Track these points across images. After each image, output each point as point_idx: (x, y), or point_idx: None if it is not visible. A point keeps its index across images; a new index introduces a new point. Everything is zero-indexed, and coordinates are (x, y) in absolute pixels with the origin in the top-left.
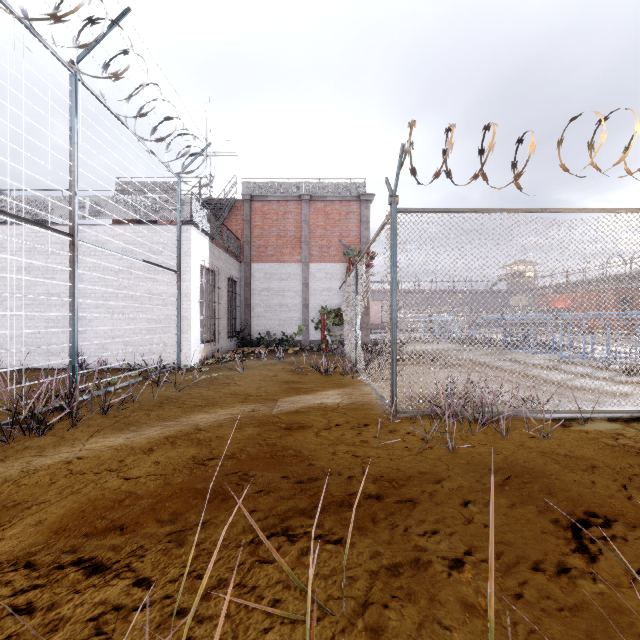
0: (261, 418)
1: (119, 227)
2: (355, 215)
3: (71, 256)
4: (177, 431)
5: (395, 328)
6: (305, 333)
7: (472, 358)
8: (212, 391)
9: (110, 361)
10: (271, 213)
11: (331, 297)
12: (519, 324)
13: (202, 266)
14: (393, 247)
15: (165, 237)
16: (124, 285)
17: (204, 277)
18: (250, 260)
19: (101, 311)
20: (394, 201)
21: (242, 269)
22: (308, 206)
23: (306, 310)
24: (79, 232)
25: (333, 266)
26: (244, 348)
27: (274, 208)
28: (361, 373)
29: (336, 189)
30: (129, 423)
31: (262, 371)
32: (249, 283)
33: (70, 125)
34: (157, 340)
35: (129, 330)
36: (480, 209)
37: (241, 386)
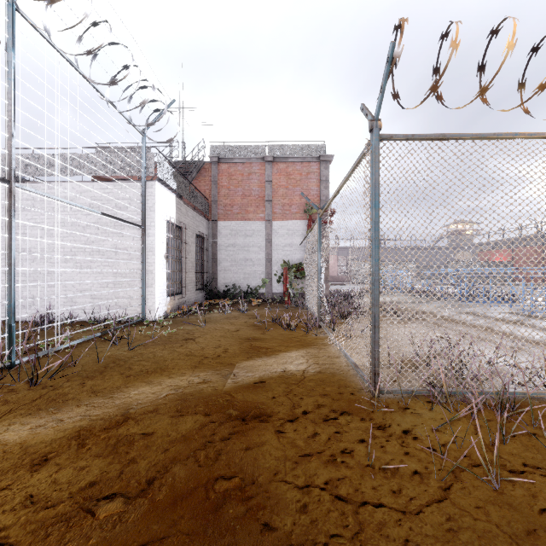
0: (210, 397)
1: (87, 183)
2: (315, 175)
3: (7, 204)
4: (99, 418)
5: (377, 286)
6: (268, 286)
7: (432, 311)
8: (167, 350)
9: (78, 314)
10: (237, 174)
11: (292, 252)
12: (539, 281)
13: (168, 222)
14: (375, 184)
15: (130, 193)
16: (91, 240)
17: (170, 232)
18: (217, 218)
19: (69, 265)
20: (376, 126)
21: (210, 226)
22: (271, 167)
23: (269, 264)
24: (49, 189)
25: (294, 223)
26: (211, 300)
27: (239, 169)
28: (325, 330)
29: (297, 151)
30: (53, 399)
31: (224, 325)
32: (216, 239)
33: (6, 59)
34: (123, 293)
35: (96, 284)
36: (486, 134)
37: (199, 344)
